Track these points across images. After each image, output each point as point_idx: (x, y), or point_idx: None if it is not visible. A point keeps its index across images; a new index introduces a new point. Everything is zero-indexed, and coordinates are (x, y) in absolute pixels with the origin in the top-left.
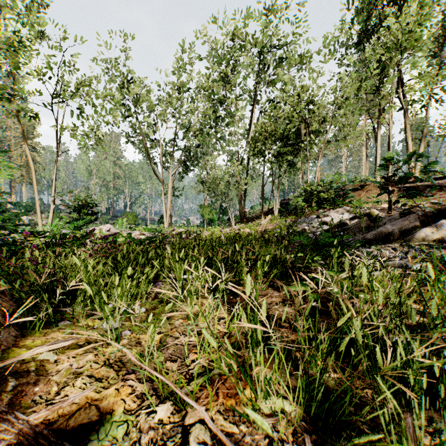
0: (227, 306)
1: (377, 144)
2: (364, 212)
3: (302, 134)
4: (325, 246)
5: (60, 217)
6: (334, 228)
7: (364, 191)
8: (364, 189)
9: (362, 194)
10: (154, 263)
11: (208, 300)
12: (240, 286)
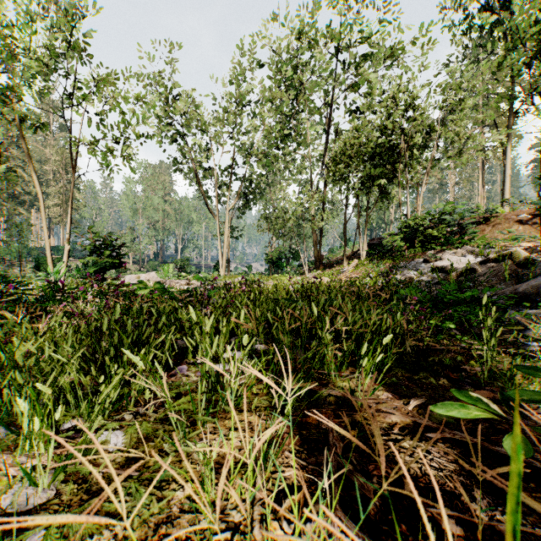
0: (298, 440)
1: (505, 162)
2: (502, 253)
3: (400, 150)
4: (453, 304)
5: None
6: (456, 277)
7: (489, 226)
8: (490, 223)
9: (486, 230)
10: (127, 352)
11: (254, 439)
12: (322, 379)
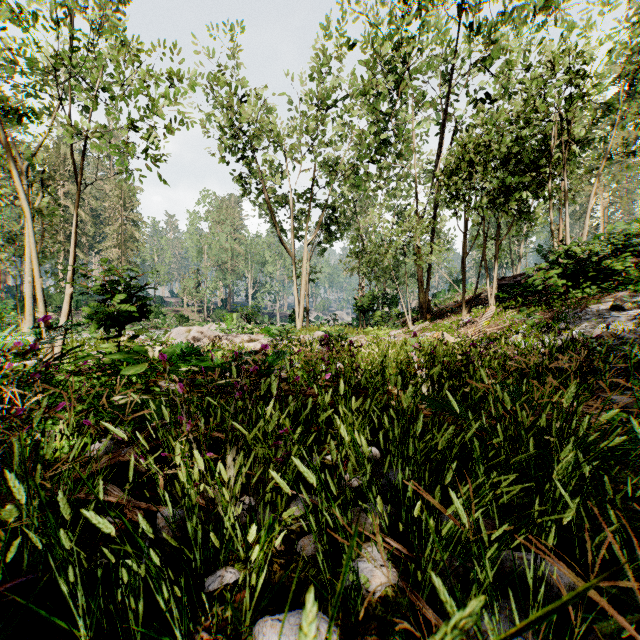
0: None
1: None
2: None
3: (552, 147)
4: None
5: (159, 312)
6: None
7: None
8: None
9: None
10: None
11: None
12: None
